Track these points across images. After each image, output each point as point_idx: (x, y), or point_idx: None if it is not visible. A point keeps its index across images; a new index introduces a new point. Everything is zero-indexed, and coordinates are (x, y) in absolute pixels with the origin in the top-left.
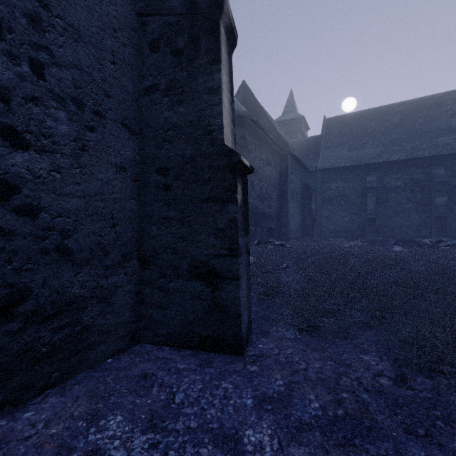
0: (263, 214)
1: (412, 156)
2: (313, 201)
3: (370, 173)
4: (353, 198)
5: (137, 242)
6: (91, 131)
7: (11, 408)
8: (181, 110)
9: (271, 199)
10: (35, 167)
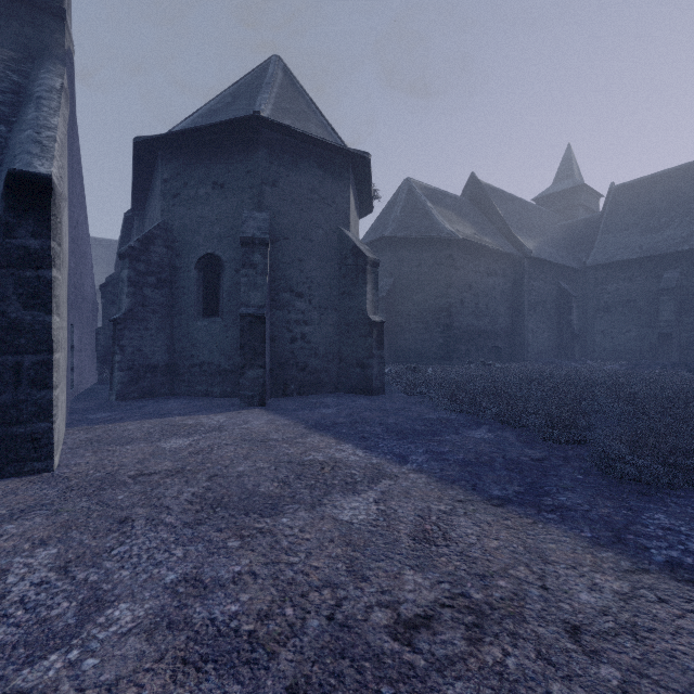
0: (481, 331)
1: None
2: (573, 312)
3: (671, 267)
4: (643, 304)
5: (338, 353)
6: (323, 315)
7: (305, 395)
8: (353, 302)
9: (496, 313)
10: (310, 330)
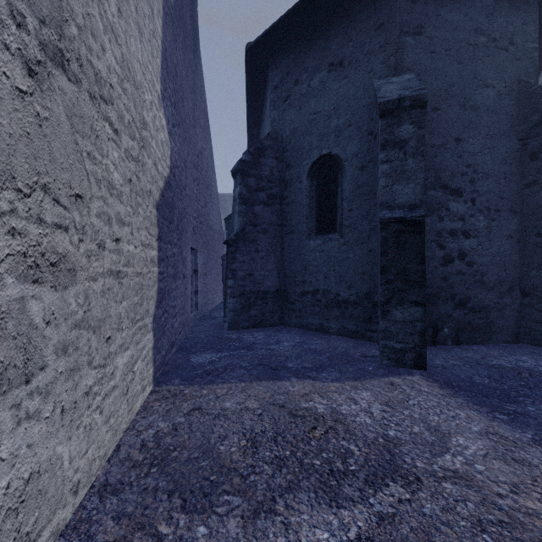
0: None
1: None
2: None
3: None
4: None
5: (519, 280)
6: (493, 221)
7: (464, 344)
8: None
9: None
10: (472, 245)
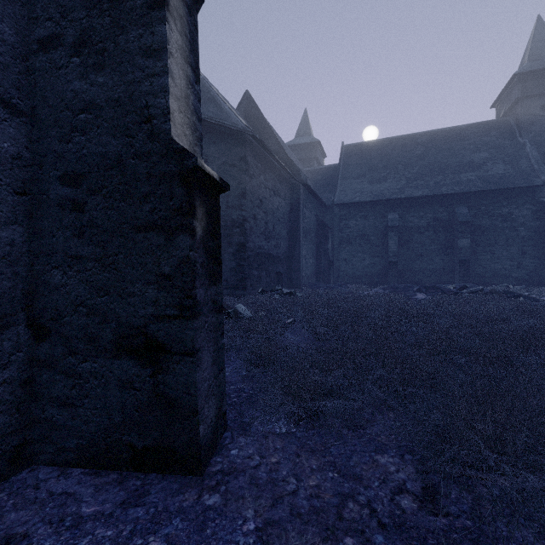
0: (269, 255)
1: (435, 192)
2: (329, 241)
3: (392, 210)
4: (374, 238)
5: (26, 297)
6: None
7: None
8: (101, 79)
9: (279, 237)
10: None
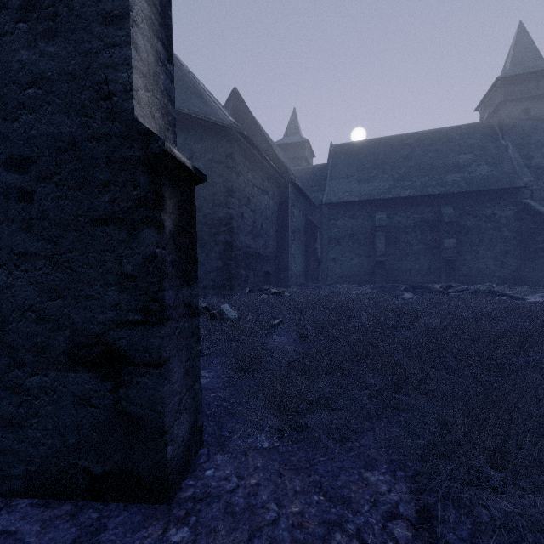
0: (257, 254)
1: (422, 193)
2: (318, 241)
3: (380, 210)
4: (362, 238)
5: None
6: None
7: None
8: (52, 49)
9: (267, 236)
10: None
